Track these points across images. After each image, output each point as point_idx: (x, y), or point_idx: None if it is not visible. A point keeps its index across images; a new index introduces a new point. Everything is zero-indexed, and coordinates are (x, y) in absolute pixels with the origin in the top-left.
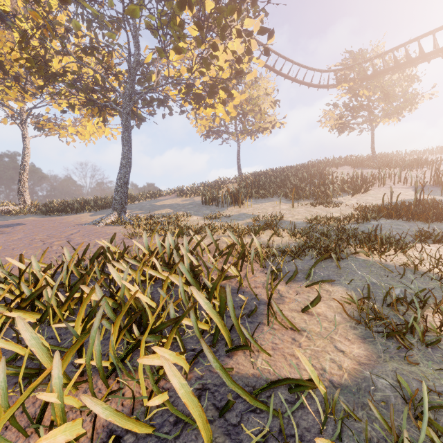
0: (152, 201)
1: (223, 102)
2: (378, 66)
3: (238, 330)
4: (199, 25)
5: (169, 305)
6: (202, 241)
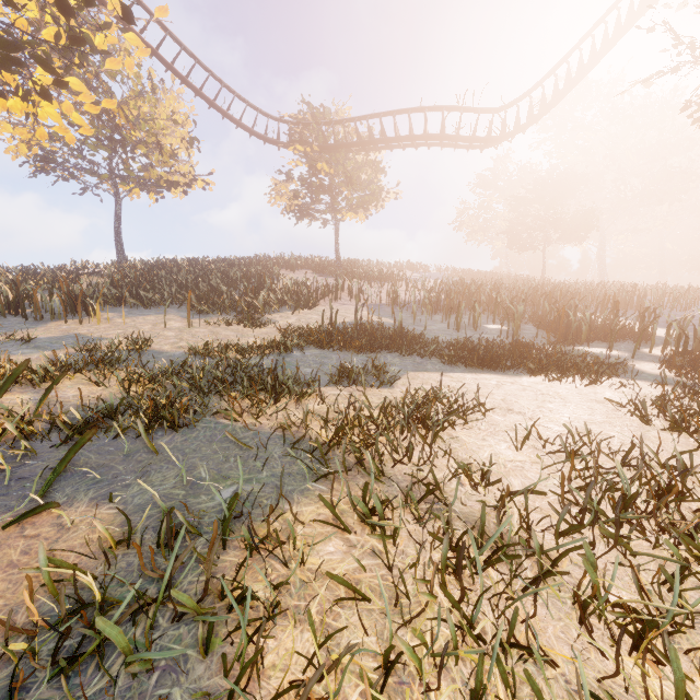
0: None
1: (45, 92)
2: (342, 136)
3: None
4: None
5: None
6: None
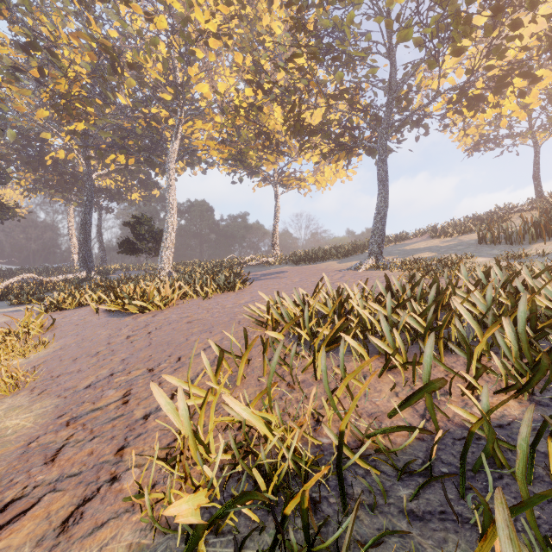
0: (398, 246)
1: (521, 93)
2: None
3: None
4: (496, 10)
5: None
6: (541, 274)
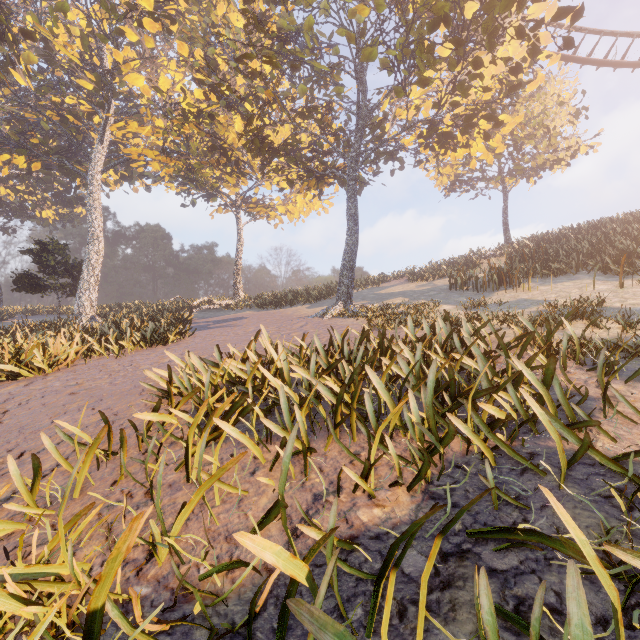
0: (375, 289)
1: (486, 136)
2: None
3: (567, 411)
4: (456, 43)
5: (482, 376)
6: (482, 329)
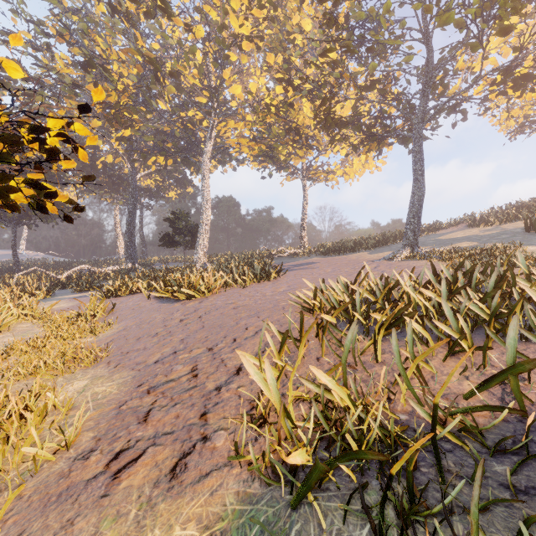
0: (432, 236)
1: None
2: None
3: None
4: None
5: None
6: None
